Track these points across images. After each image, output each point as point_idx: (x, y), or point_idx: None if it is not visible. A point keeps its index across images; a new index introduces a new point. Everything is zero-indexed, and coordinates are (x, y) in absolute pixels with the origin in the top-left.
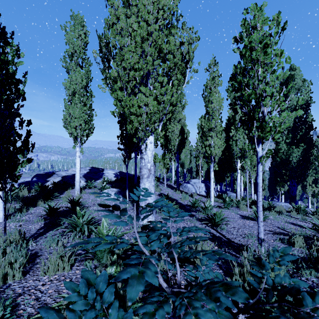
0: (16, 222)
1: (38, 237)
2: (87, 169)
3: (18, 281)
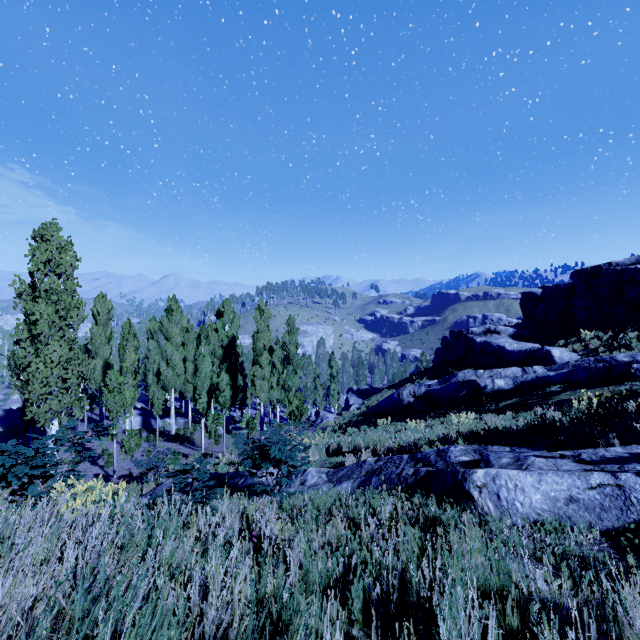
0: None
1: None
2: None
3: None
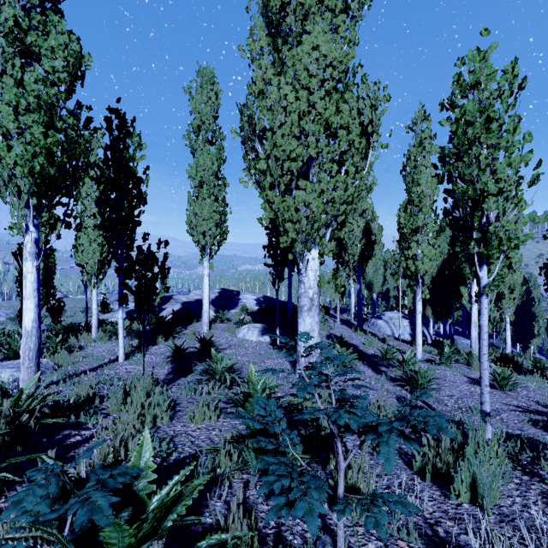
0: (138, 363)
1: (170, 383)
2: (216, 292)
3: (167, 425)
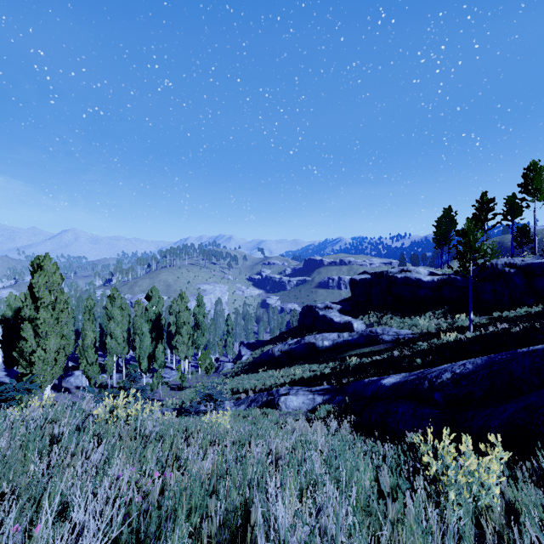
0: None
1: None
2: None
3: None
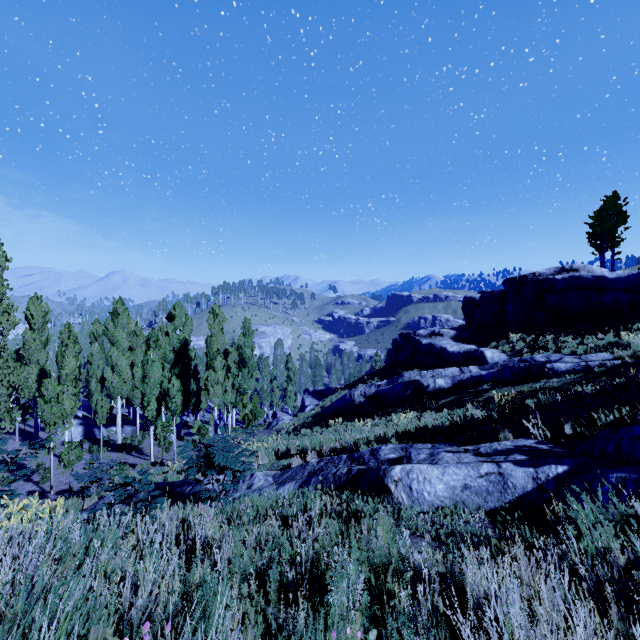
0: None
1: None
2: None
3: None
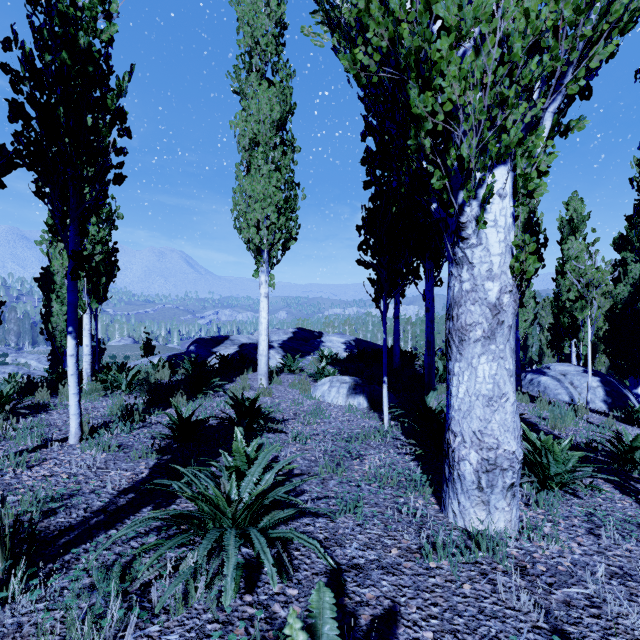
0: (97, 449)
1: (90, 537)
2: (290, 331)
3: None
